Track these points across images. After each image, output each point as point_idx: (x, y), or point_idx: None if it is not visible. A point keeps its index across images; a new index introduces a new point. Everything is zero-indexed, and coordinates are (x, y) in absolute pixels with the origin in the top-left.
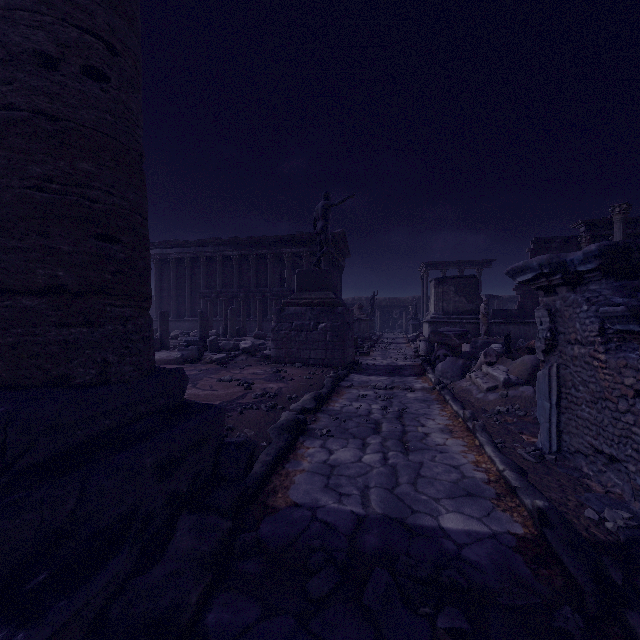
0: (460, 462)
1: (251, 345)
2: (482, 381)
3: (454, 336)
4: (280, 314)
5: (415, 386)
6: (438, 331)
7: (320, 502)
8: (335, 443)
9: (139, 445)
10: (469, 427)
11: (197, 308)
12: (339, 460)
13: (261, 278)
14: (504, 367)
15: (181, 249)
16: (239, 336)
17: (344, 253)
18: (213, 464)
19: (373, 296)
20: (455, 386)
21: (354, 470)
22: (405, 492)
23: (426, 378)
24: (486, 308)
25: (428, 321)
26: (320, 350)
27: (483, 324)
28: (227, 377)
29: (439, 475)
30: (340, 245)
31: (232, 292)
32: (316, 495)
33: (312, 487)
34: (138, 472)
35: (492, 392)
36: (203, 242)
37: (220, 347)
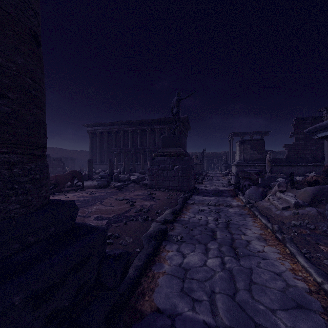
0: (280, 269)
1: (136, 178)
2: (278, 203)
3: (254, 173)
4: (152, 161)
5: (233, 204)
6: (244, 170)
7: (177, 308)
8: (186, 248)
9: (10, 282)
10: (278, 237)
11: (110, 158)
12: (190, 264)
13: (143, 142)
14: (292, 194)
15: (102, 127)
16: (131, 172)
17: (187, 128)
18: (96, 274)
19: (203, 151)
20: (259, 205)
21: (202, 274)
22: (244, 300)
23: (238, 198)
24: (270, 157)
25: (235, 164)
26: (175, 181)
27: (268, 166)
28: (121, 197)
29: (268, 282)
30: (185, 124)
31: (128, 149)
32: (174, 300)
33: (171, 291)
34: (3, 312)
35: (286, 210)
36: (113, 123)
37: (120, 179)
